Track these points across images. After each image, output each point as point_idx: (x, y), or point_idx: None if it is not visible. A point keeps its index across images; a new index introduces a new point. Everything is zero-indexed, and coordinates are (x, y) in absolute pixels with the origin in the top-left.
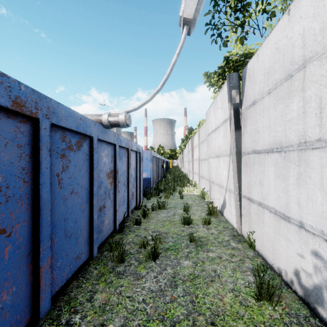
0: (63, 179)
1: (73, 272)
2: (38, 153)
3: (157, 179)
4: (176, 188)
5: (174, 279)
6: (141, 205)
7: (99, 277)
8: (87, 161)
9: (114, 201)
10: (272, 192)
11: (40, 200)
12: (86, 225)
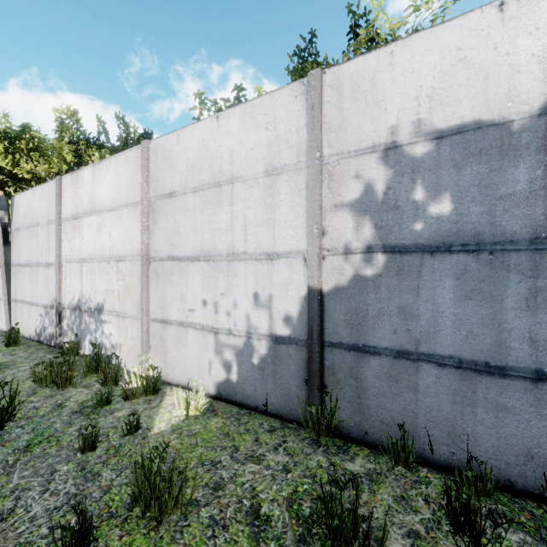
0: None
1: None
2: None
3: None
4: None
5: None
6: None
7: None
8: None
9: None
10: (28, 291)
11: None
12: None
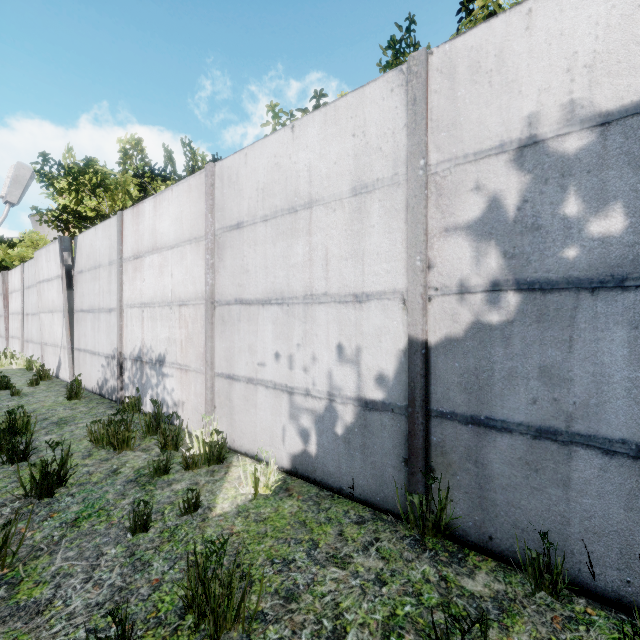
0: None
1: None
2: None
3: None
4: None
5: None
6: None
7: None
8: None
9: None
10: (90, 339)
11: None
12: None
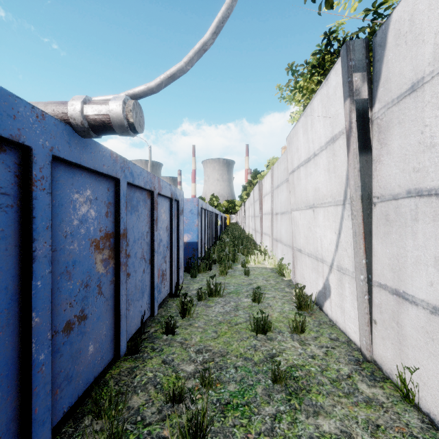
0: None
1: None
2: None
3: (208, 242)
4: (237, 257)
5: None
6: (180, 290)
7: None
8: (9, 212)
9: (116, 297)
10: None
11: None
12: (3, 390)
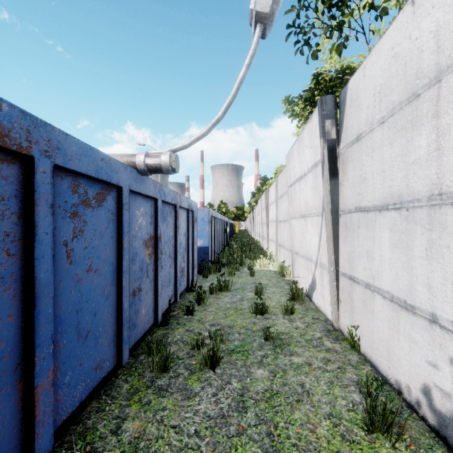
0: (75, 250)
1: (90, 389)
2: (31, 210)
3: (217, 248)
4: (244, 261)
5: (242, 398)
6: (195, 286)
7: (131, 394)
8: (113, 223)
9: (155, 281)
10: (387, 268)
11: (36, 282)
12: (112, 318)
